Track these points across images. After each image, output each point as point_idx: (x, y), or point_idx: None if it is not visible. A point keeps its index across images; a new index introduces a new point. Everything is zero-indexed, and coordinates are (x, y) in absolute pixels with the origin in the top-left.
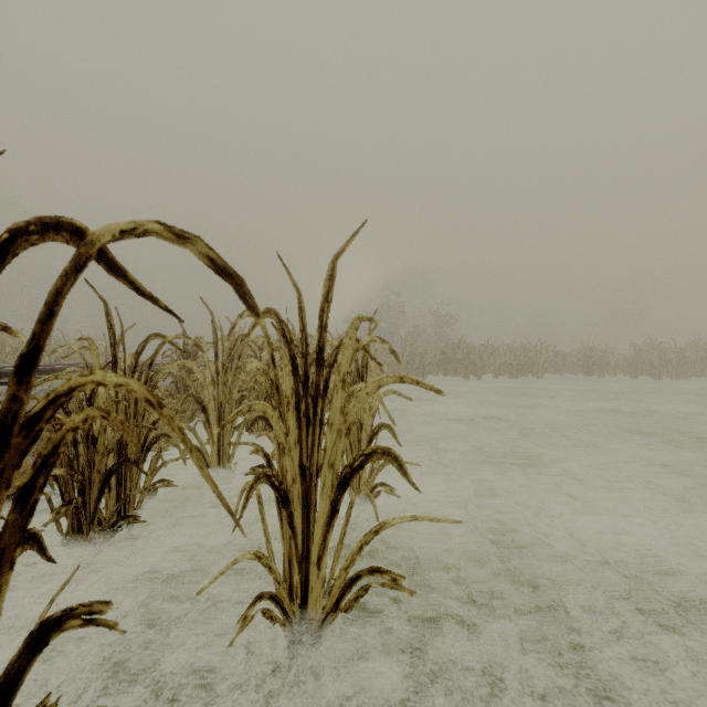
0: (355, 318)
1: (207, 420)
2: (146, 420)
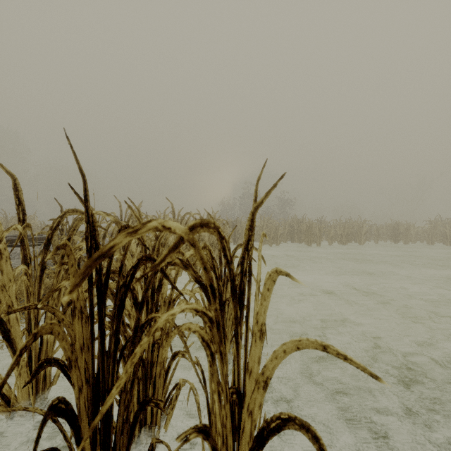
0: None
1: (4, 337)
2: None
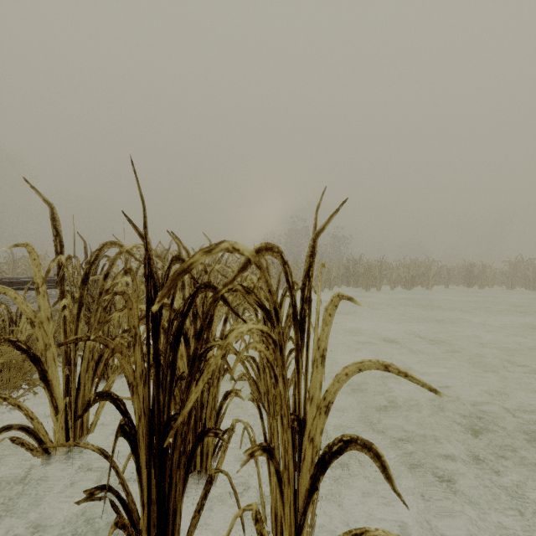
0: None
1: (41, 378)
2: None
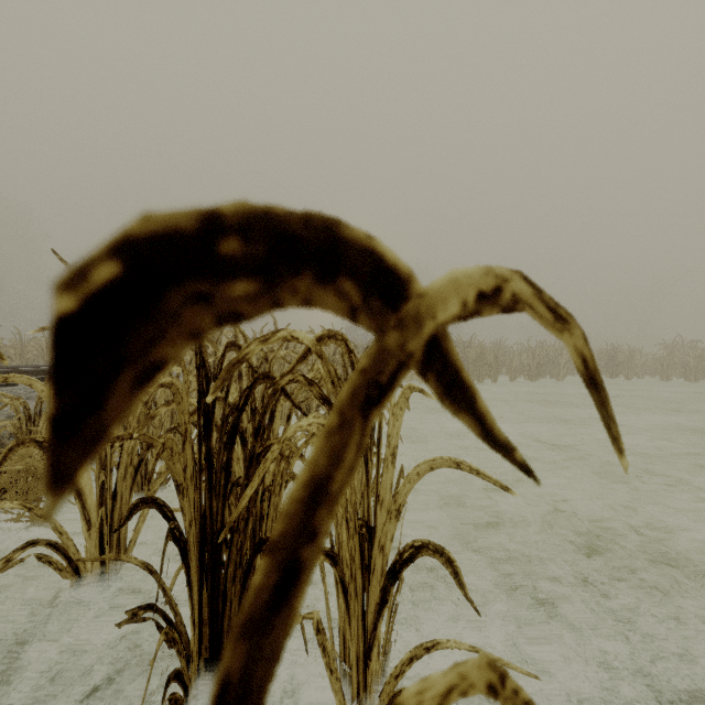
0: None
1: None
2: None
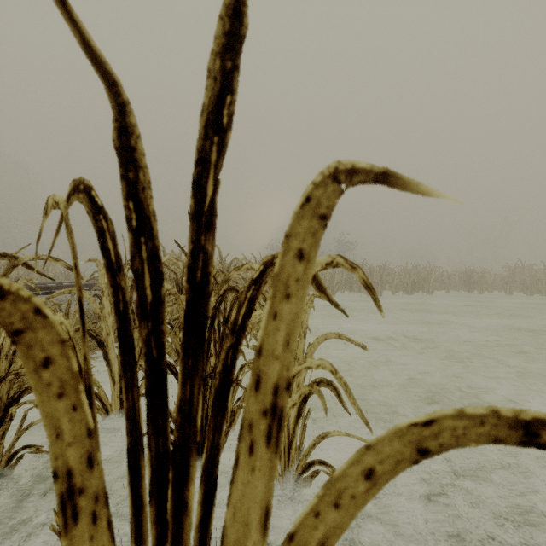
0: (318, 177)
1: (104, 357)
2: (4, 368)
